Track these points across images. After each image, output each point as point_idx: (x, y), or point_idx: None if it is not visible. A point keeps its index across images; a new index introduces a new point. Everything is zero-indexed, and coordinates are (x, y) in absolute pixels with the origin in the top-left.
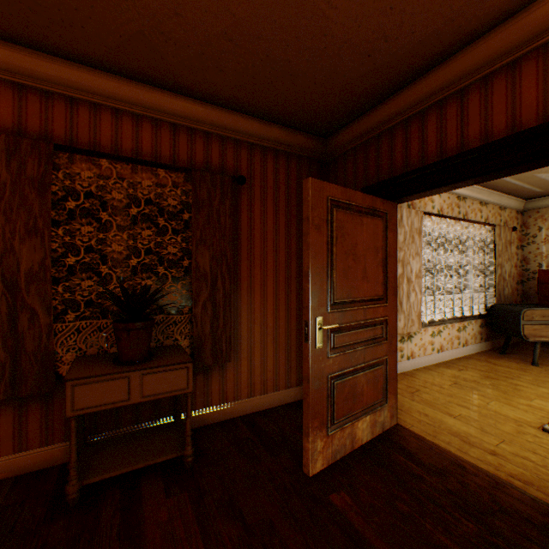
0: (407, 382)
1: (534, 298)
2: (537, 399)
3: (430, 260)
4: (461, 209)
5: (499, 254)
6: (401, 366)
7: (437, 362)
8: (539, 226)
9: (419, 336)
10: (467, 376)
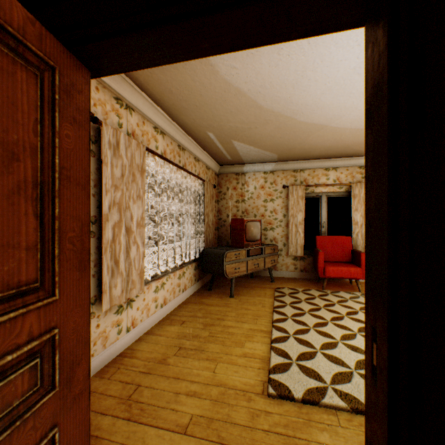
0: (125, 373)
1: (225, 240)
2: (247, 341)
3: (154, 206)
4: (182, 159)
5: (207, 205)
6: (120, 345)
7: (162, 318)
8: (228, 186)
9: (142, 297)
10: (191, 330)
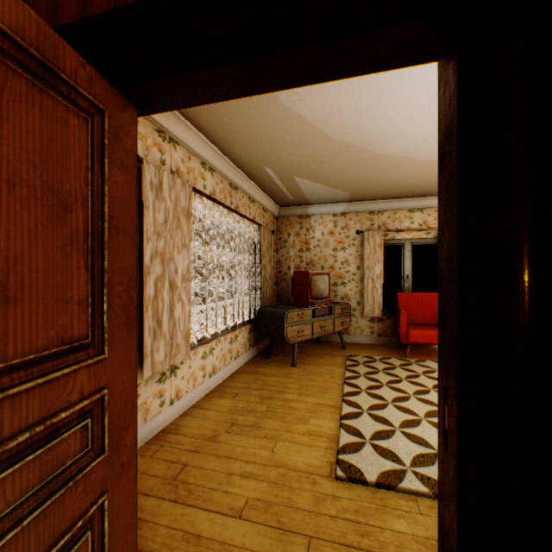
0: (169, 451)
1: (286, 298)
2: (312, 417)
3: (202, 257)
4: (234, 200)
5: (264, 255)
6: (162, 420)
7: (211, 390)
8: (290, 232)
9: (188, 364)
10: (245, 404)
